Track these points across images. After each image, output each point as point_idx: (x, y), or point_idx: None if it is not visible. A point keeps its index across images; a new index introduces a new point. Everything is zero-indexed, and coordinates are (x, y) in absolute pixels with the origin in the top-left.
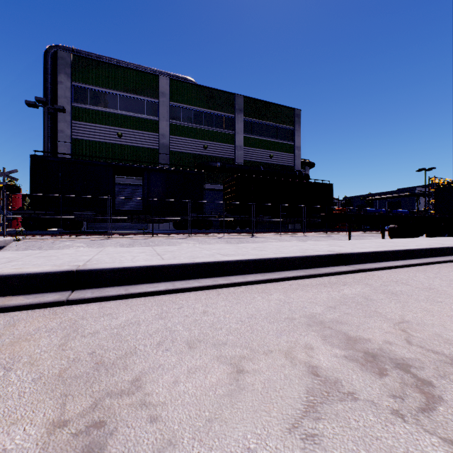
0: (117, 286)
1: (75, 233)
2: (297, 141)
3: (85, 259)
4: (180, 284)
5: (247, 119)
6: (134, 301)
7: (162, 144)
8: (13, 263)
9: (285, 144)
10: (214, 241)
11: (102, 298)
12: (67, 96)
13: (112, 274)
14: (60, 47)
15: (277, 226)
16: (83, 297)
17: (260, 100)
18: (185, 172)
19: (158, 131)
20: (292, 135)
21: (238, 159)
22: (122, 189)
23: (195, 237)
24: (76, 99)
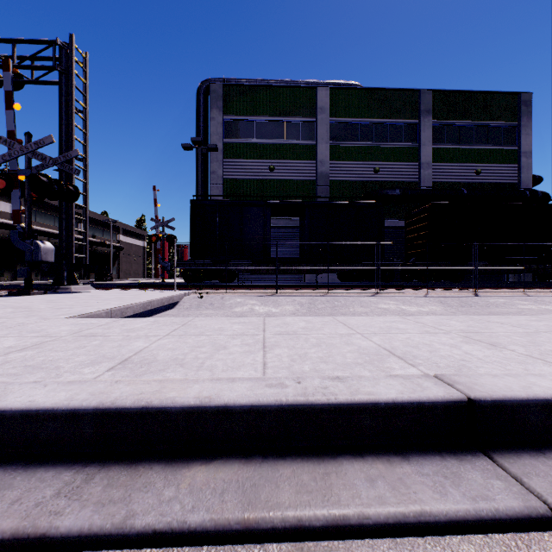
0: None
1: (238, 287)
2: (525, 144)
3: (375, 348)
4: None
5: (438, 123)
6: None
7: (320, 173)
8: (279, 352)
9: (502, 151)
10: (421, 300)
11: None
12: (219, 133)
13: (543, 413)
14: (211, 81)
15: (488, 277)
16: None
17: (458, 92)
18: (358, 205)
19: (315, 157)
20: (515, 135)
21: (424, 182)
22: (273, 233)
23: (385, 294)
24: (226, 134)
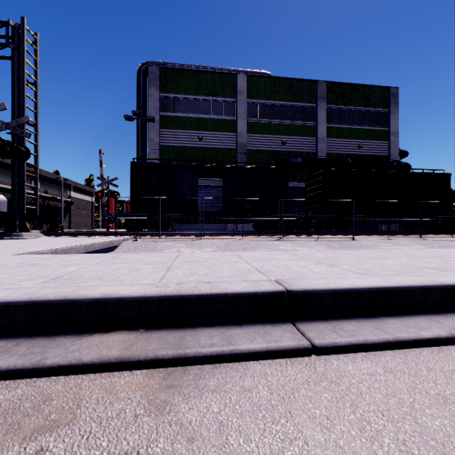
0: (346, 318)
1: (170, 234)
2: (393, 126)
3: (249, 268)
4: (453, 323)
5: (330, 107)
6: (421, 357)
7: (239, 143)
8: (178, 271)
9: (377, 131)
10: (311, 243)
11: (362, 346)
12: (156, 107)
13: (333, 298)
14: (150, 63)
15: (367, 227)
16: (335, 342)
17: (345, 84)
18: (268, 169)
19: (235, 130)
20: (386, 119)
21: (320, 153)
22: (202, 191)
23: (286, 239)
24: (162, 109)
